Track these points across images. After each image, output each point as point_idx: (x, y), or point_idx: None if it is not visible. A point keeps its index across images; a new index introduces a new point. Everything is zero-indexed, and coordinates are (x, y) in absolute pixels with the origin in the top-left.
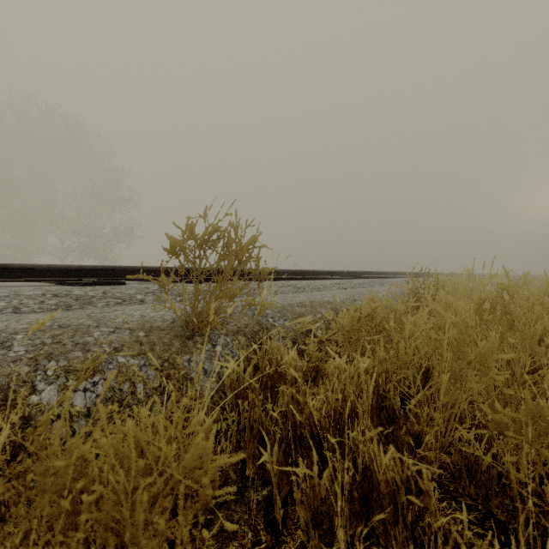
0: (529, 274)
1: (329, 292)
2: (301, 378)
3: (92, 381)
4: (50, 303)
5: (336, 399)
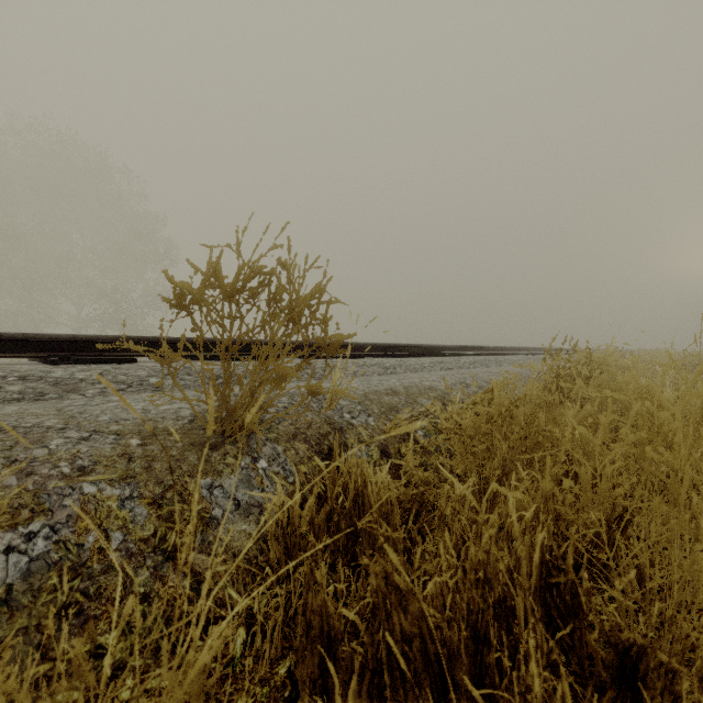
0: (694, 351)
1: (430, 374)
2: (397, 518)
3: (25, 531)
4: (10, 390)
5: (458, 556)
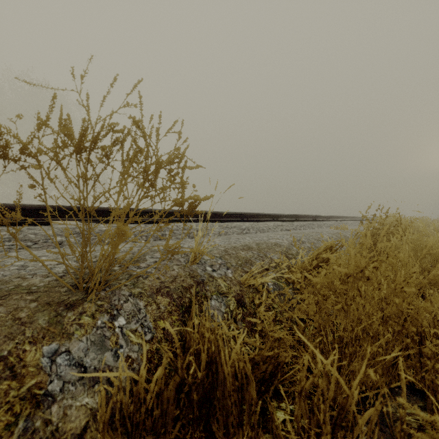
0: None
1: (274, 234)
2: (252, 393)
3: None
4: None
5: None
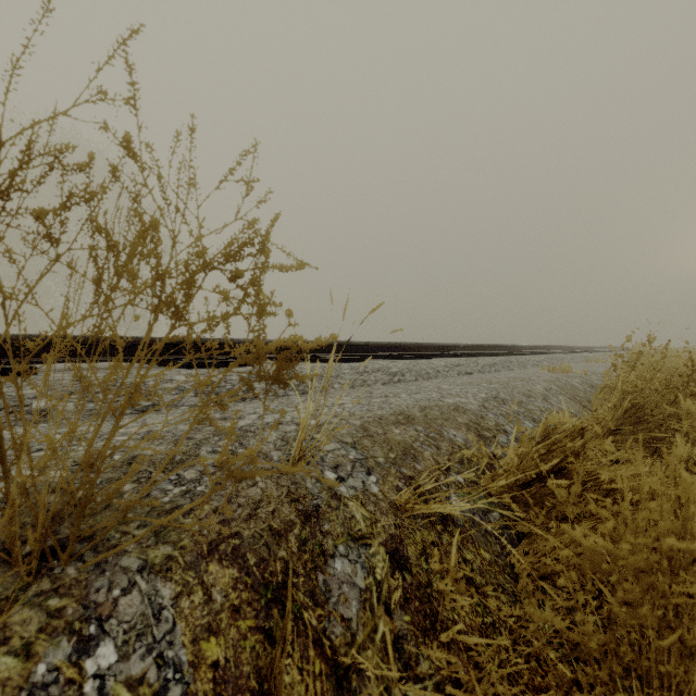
0: None
1: (449, 383)
2: None
3: None
4: None
5: None
